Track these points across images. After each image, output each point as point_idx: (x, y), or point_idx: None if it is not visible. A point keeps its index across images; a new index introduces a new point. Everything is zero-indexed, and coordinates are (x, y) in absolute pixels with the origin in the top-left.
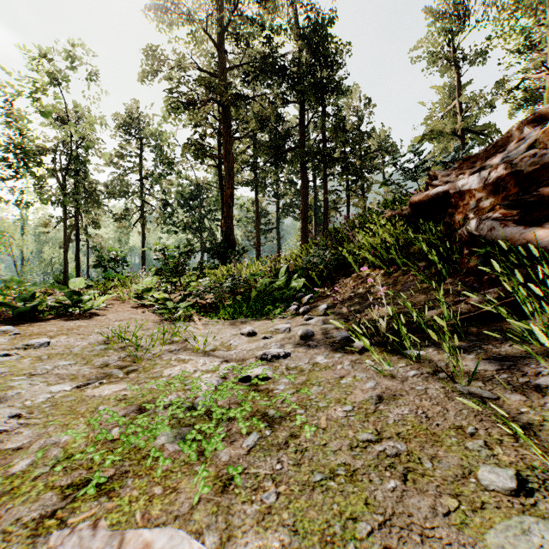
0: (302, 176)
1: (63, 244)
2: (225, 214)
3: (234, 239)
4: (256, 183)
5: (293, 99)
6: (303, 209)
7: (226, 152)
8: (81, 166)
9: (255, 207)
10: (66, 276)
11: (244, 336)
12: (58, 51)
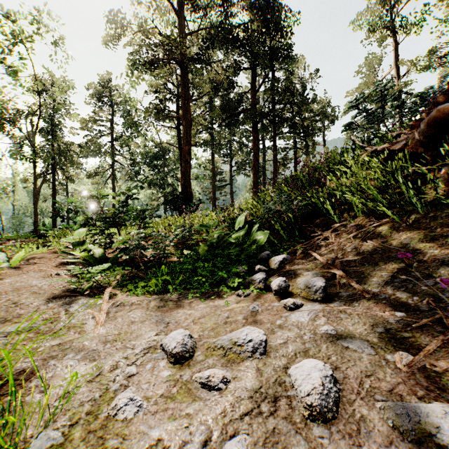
0: (253, 135)
1: (33, 196)
2: (182, 168)
3: (191, 192)
4: (212, 144)
5: (244, 73)
6: (254, 165)
7: (183, 112)
8: (53, 126)
9: (211, 166)
10: (36, 226)
11: (164, 360)
12: (26, 15)
